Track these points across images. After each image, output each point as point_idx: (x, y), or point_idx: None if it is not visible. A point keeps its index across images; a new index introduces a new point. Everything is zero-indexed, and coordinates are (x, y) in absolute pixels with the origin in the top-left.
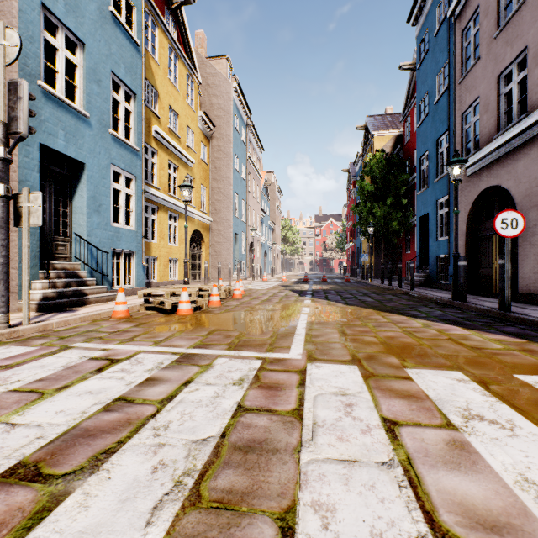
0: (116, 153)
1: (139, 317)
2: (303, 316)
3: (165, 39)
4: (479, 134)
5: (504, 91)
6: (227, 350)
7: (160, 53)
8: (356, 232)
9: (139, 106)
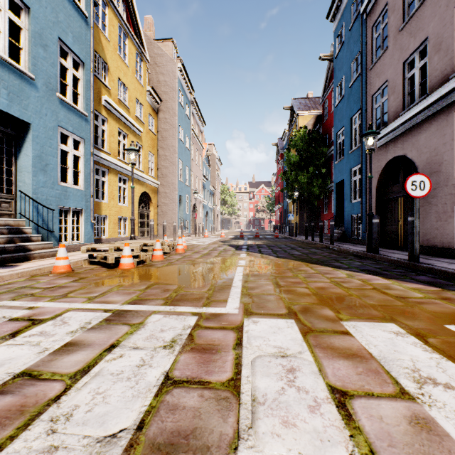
0: (63, 116)
1: (81, 271)
2: (240, 268)
3: (115, 18)
4: (387, 112)
5: (408, 75)
6: (163, 305)
7: (111, 30)
8: (283, 196)
9: (88, 74)
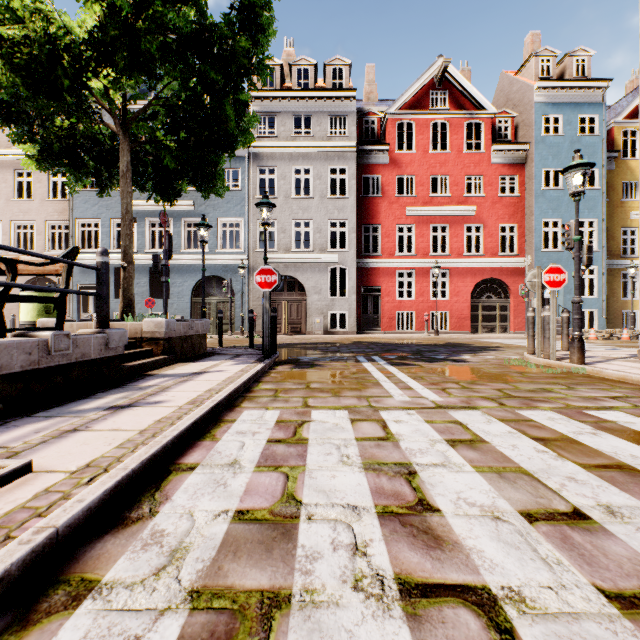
0: None
1: None
2: None
3: None
4: None
5: None
6: None
7: None
8: None
9: (600, 224)
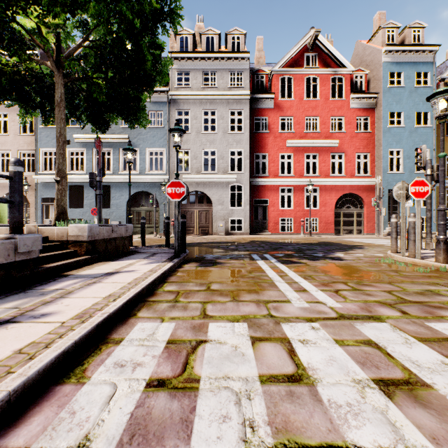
0: None
1: None
2: None
3: None
4: None
5: None
6: None
7: None
8: None
9: (431, 152)
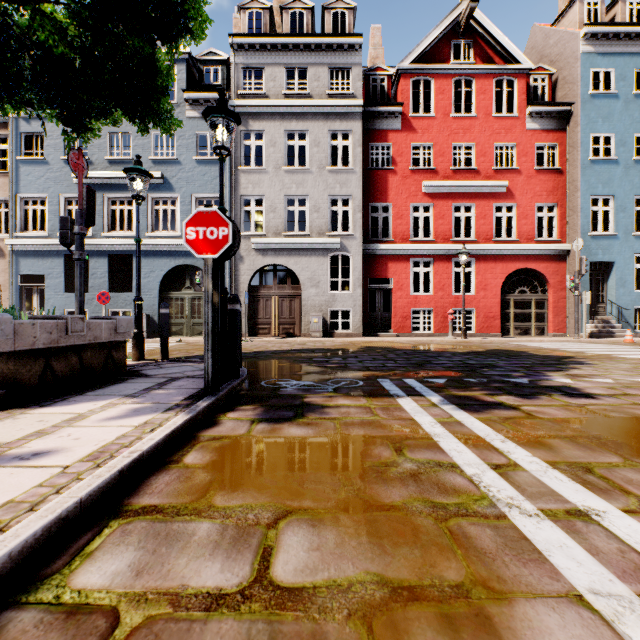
0: (637, 245)
1: (638, 343)
2: None
3: None
4: None
5: None
6: None
7: None
8: None
9: None
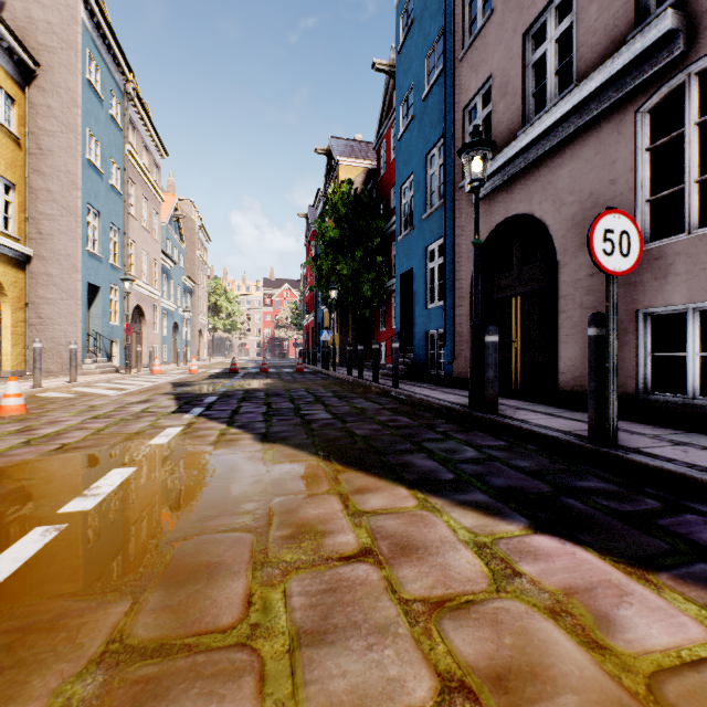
0: None
1: None
2: (12, 556)
3: None
4: (492, 135)
5: (533, 58)
6: None
7: None
8: (316, 301)
9: None
